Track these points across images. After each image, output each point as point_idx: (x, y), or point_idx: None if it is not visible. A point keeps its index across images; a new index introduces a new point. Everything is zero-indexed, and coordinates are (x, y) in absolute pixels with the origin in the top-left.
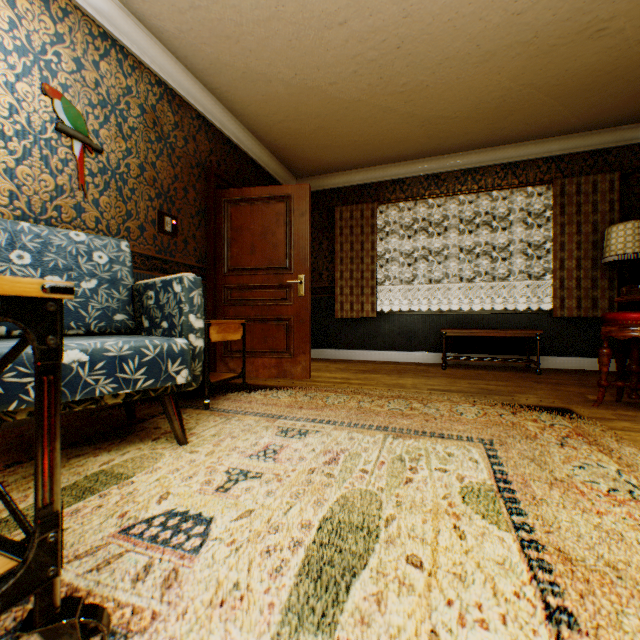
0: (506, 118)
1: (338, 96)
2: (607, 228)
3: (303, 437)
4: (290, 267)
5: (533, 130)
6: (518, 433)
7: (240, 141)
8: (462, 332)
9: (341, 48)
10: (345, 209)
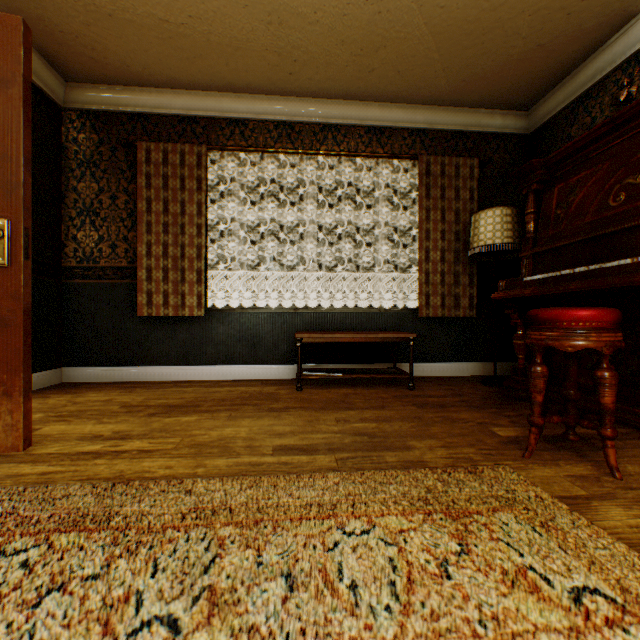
0: (378, 50)
1: None
2: (475, 214)
3: None
4: None
5: (403, 85)
6: None
7: None
8: (324, 337)
9: None
10: (156, 147)
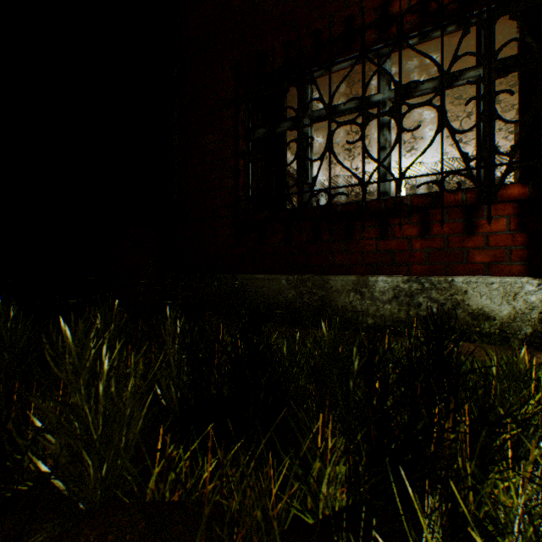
0: None
1: None
2: None
3: None
4: None
5: None
6: None
7: None
8: None
9: (462, 94)
10: None
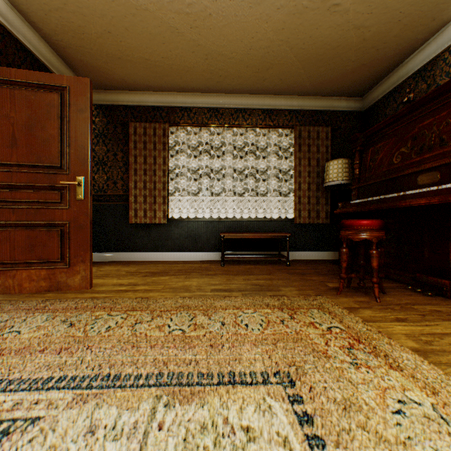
0: (268, 70)
1: None
2: (327, 162)
3: None
4: (66, 167)
5: (284, 86)
6: (306, 347)
7: (3, 17)
8: (237, 235)
9: None
10: (139, 125)
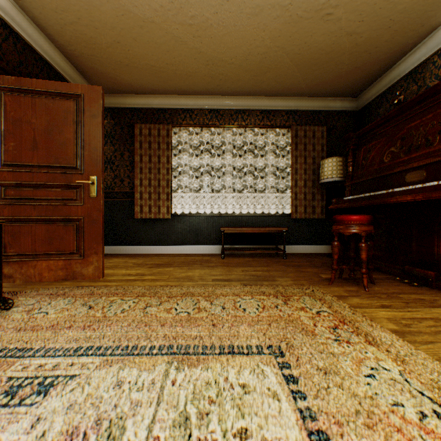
0: (265, 73)
1: (132, 10)
2: (322, 160)
3: (43, 396)
4: (81, 167)
5: (281, 88)
6: (296, 327)
7: (24, 31)
8: (236, 230)
9: None
10: (145, 126)
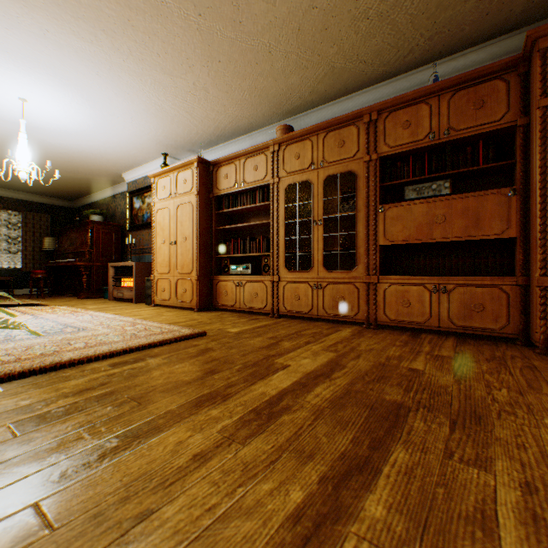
0: None
1: None
2: (45, 237)
3: None
4: None
5: (13, 188)
6: None
7: None
8: None
9: None
10: None
